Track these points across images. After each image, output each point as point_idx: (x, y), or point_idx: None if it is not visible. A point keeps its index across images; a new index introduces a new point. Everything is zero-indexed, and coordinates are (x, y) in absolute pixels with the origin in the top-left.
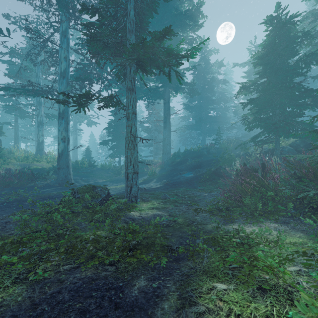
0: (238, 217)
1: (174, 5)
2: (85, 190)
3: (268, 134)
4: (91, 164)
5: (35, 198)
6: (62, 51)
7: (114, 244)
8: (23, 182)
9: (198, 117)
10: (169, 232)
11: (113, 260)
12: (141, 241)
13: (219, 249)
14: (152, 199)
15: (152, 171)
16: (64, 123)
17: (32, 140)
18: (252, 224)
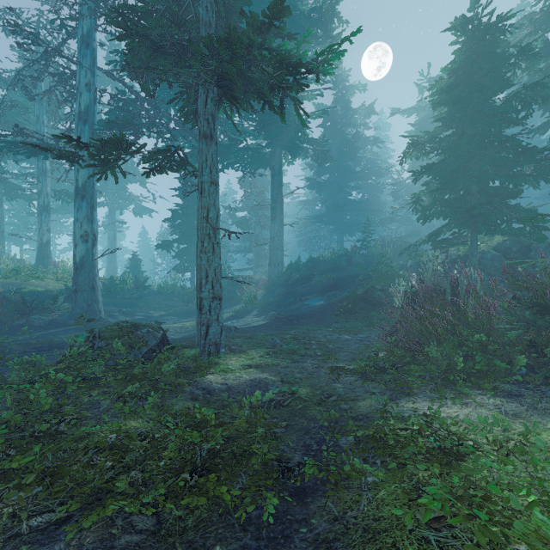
0: (417, 384)
1: (289, 1)
2: (116, 333)
3: (459, 228)
4: (139, 283)
5: (21, 349)
6: (82, 72)
7: (161, 452)
8: (4, 316)
9: (330, 202)
10: (282, 420)
11: (152, 498)
12: (220, 448)
13: (394, 465)
14: (249, 348)
15: (251, 296)
16: (86, 208)
17: (32, 241)
18: (449, 399)
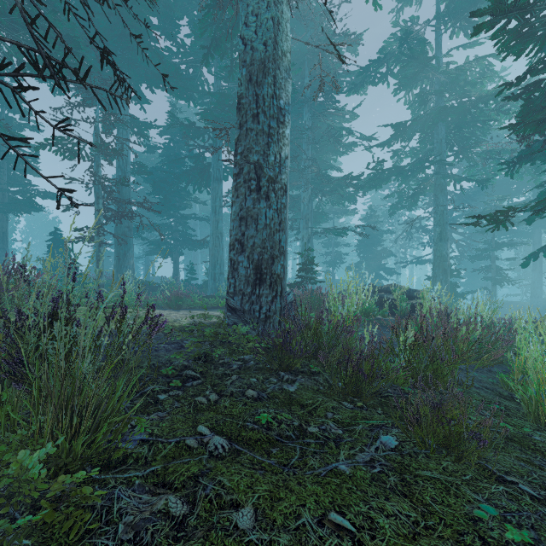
0: None
1: None
2: None
3: None
4: None
5: None
6: None
7: None
8: None
9: None
10: None
11: None
12: None
13: None
14: None
15: None
16: None
17: None
18: None
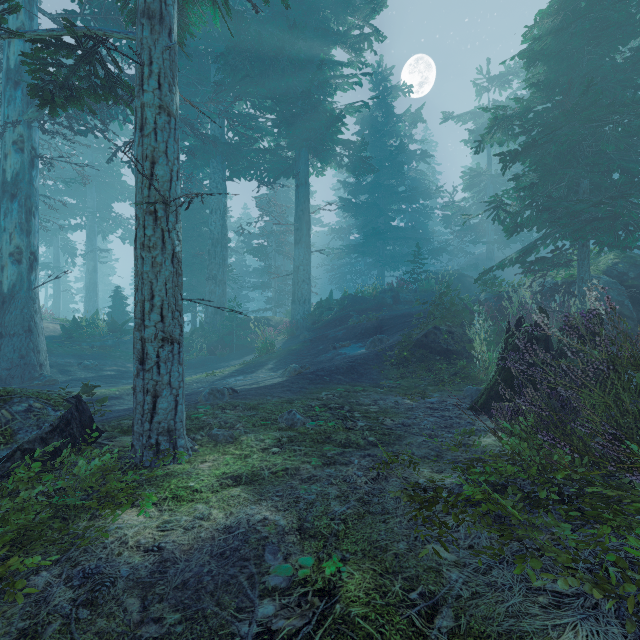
0: None
1: None
2: None
3: (568, 239)
4: (116, 326)
5: None
6: None
7: None
8: None
9: (369, 228)
10: None
11: None
12: None
13: None
14: (246, 431)
15: (266, 342)
16: (17, 212)
17: None
18: None
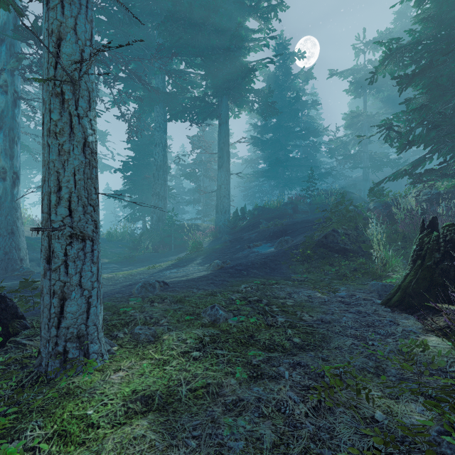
0: None
1: None
2: None
3: None
4: None
5: None
6: None
7: None
8: None
9: (273, 158)
10: None
11: None
12: None
13: None
14: (169, 328)
15: (196, 243)
16: (3, 141)
17: None
18: None
